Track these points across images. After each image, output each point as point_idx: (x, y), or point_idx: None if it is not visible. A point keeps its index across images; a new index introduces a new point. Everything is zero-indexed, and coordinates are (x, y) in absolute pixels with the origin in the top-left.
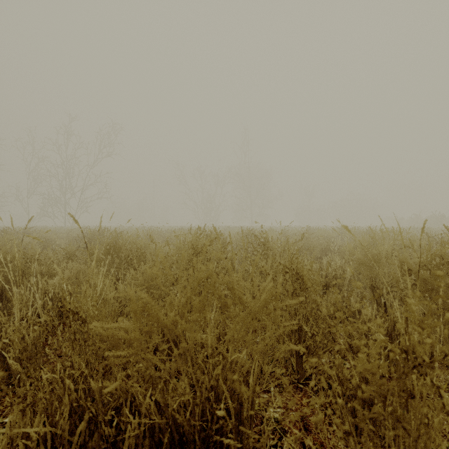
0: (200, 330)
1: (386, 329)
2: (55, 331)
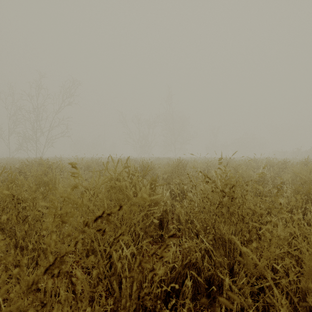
0: None
1: None
2: None
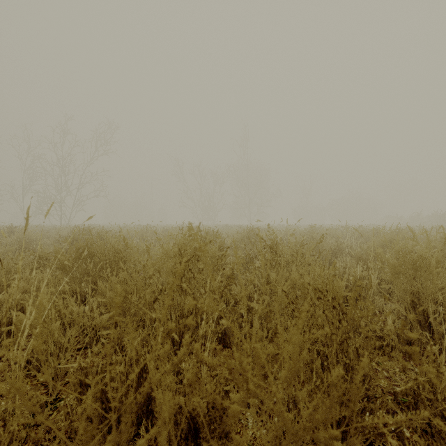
0: None
1: None
2: None
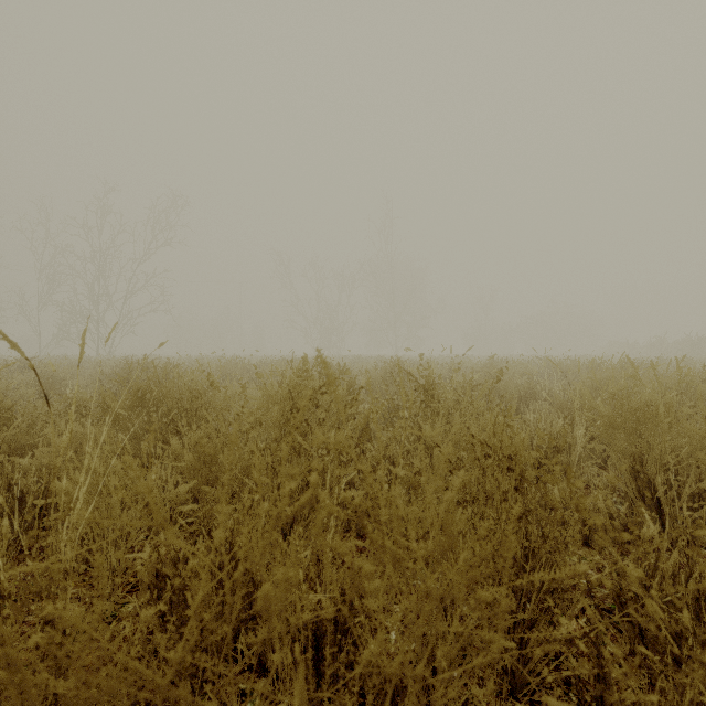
0: (283, 651)
1: (699, 575)
2: (24, 559)
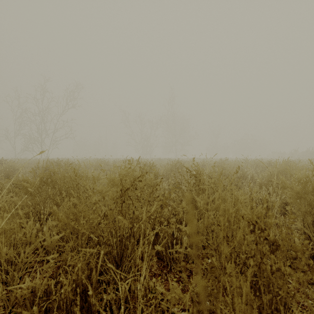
0: None
1: None
2: None
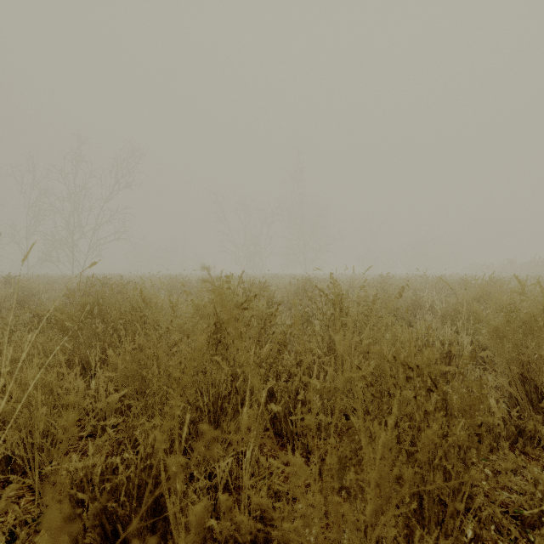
0: None
1: None
2: None
